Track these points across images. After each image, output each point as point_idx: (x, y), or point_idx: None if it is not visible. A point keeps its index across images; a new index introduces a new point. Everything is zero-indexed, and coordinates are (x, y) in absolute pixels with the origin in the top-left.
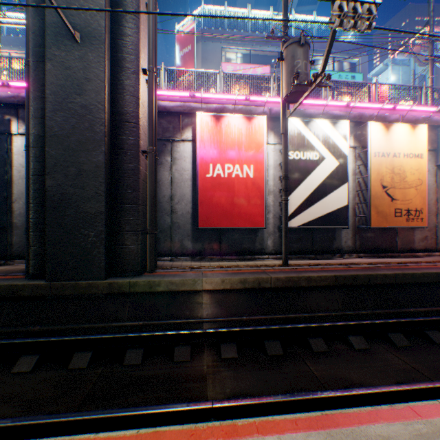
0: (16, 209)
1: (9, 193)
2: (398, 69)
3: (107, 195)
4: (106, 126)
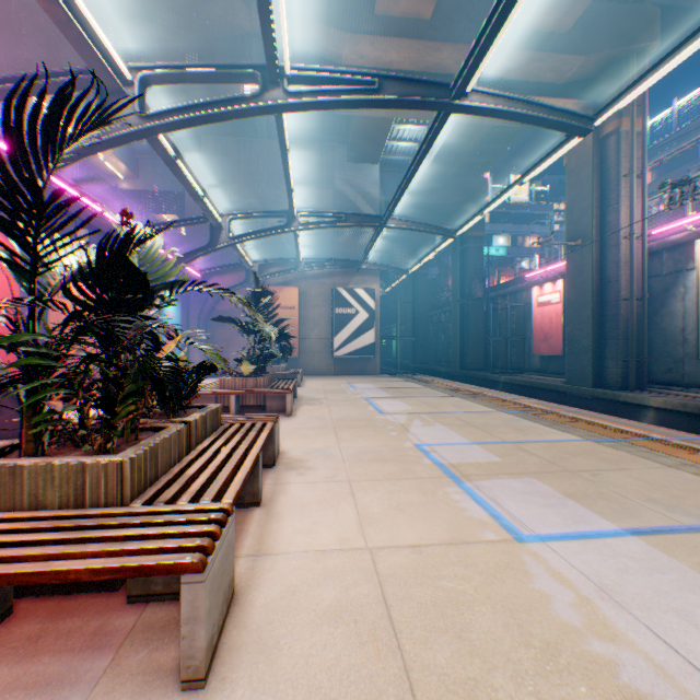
0: None
1: None
2: None
3: (593, 335)
4: (592, 290)
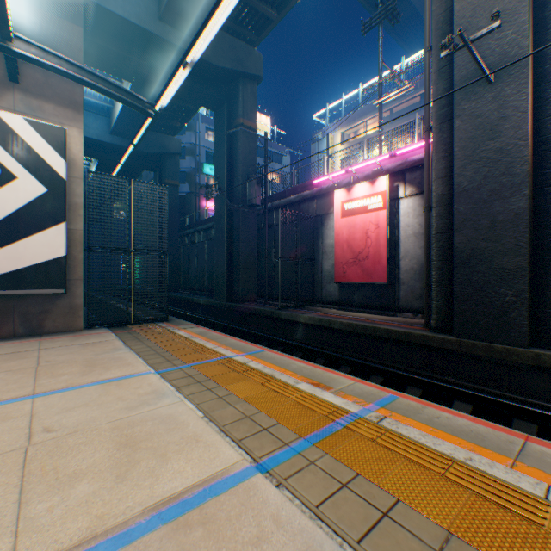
0: (401, 266)
1: (395, 252)
2: None
3: (528, 247)
4: (527, 163)
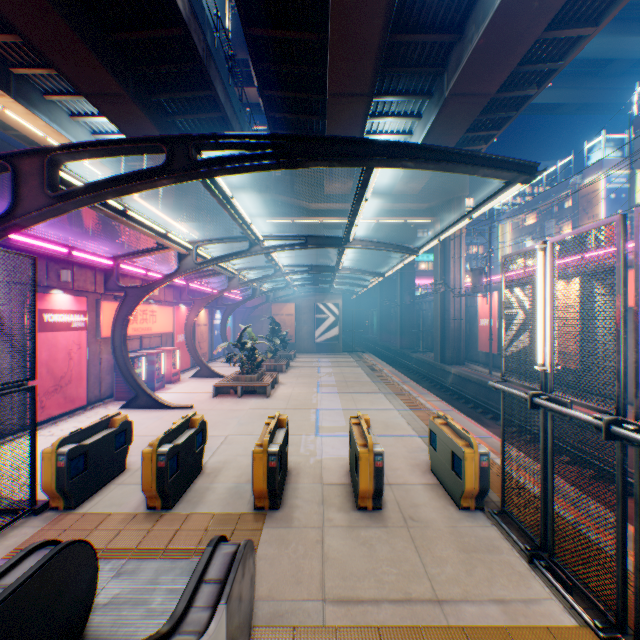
0: None
1: None
2: None
3: (440, 336)
4: (440, 313)
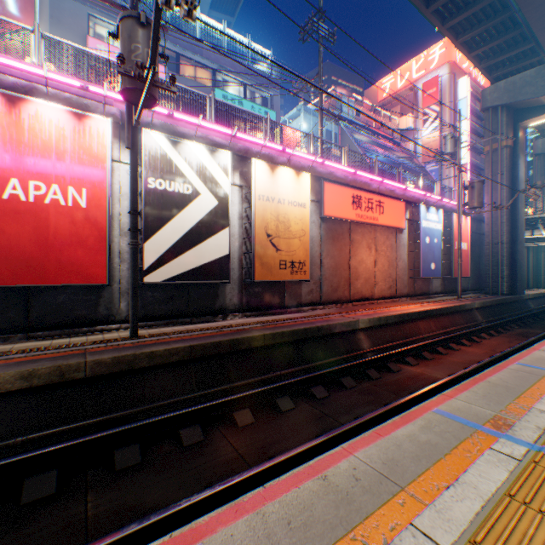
0: None
1: None
2: (310, 118)
3: None
4: None
